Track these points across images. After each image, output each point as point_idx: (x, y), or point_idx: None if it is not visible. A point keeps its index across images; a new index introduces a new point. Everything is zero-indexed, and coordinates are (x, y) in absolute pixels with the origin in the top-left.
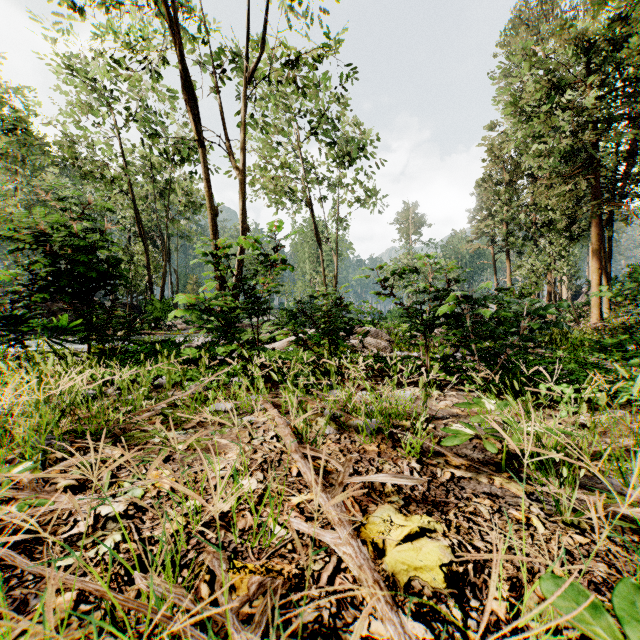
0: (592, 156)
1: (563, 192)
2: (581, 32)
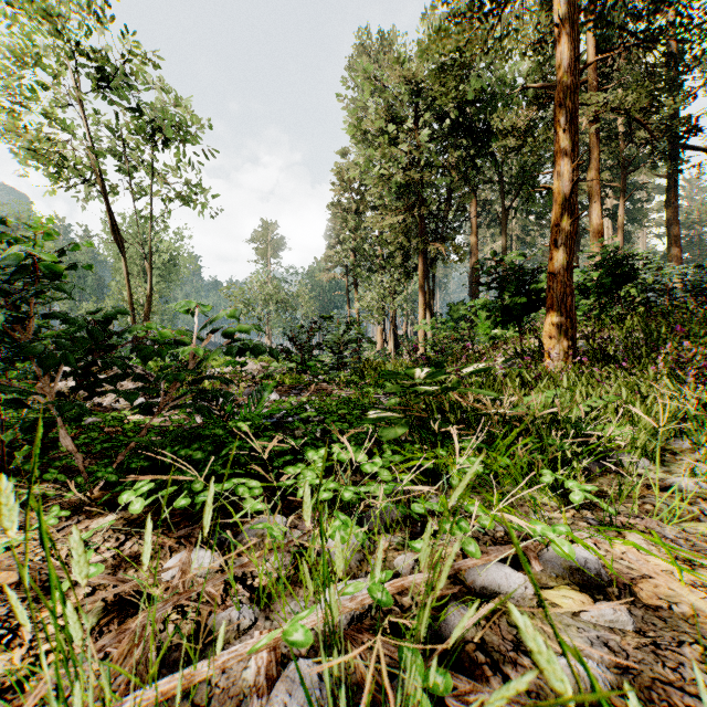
0: (419, 196)
1: (395, 225)
2: (408, 71)
